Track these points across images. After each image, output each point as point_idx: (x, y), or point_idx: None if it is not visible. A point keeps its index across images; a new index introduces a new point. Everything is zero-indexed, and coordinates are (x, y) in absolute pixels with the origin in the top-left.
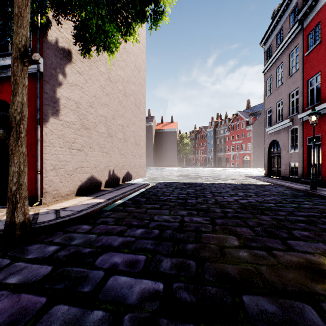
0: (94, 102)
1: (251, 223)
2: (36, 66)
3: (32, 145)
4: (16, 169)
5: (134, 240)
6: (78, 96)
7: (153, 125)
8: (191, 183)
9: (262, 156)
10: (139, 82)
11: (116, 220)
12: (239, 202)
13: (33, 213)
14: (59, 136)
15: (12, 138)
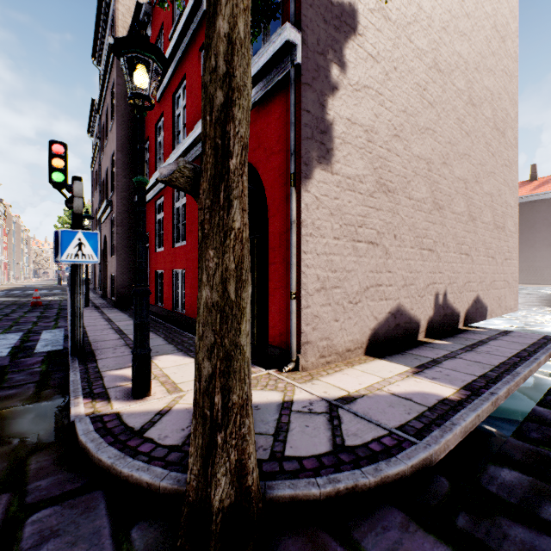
0: (403, 126)
1: None
2: (289, 57)
3: (282, 236)
4: (212, 295)
5: None
6: (370, 114)
7: None
8: None
9: None
10: (503, 68)
11: None
12: None
13: (281, 398)
14: (331, 211)
15: (204, 178)
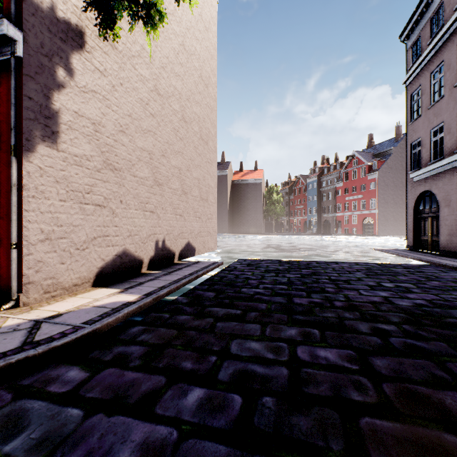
0: (129, 126)
1: None
2: (10, 47)
3: (5, 195)
4: None
5: (175, 441)
6: (98, 112)
7: (229, 174)
8: (290, 262)
9: (393, 218)
10: (207, 103)
11: (148, 352)
12: (397, 305)
13: None
14: (58, 179)
15: None
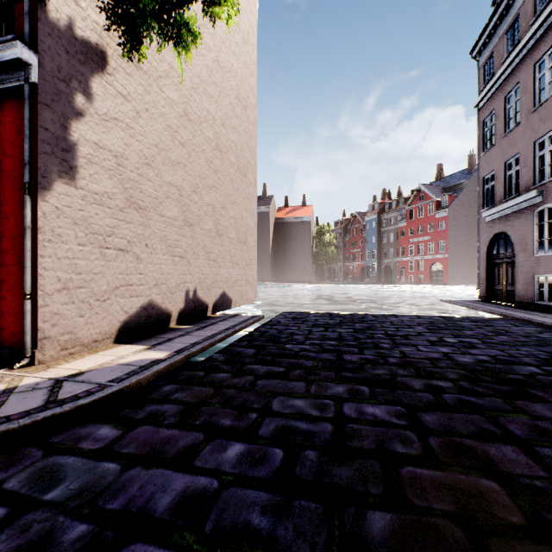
0: (155, 157)
1: (516, 430)
2: (24, 71)
3: (17, 239)
4: None
5: (216, 489)
6: (121, 142)
7: (271, 210)
8: (343, 315)
9: (466, 263)
10: (246, 128)
11: (183, 410)
12: (457, 361)
13: (4, 387)
14: (76, 220)
15: None
